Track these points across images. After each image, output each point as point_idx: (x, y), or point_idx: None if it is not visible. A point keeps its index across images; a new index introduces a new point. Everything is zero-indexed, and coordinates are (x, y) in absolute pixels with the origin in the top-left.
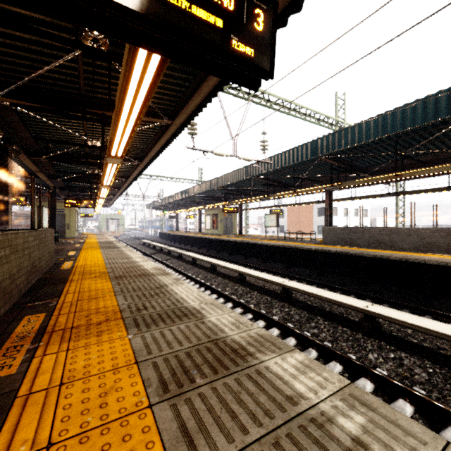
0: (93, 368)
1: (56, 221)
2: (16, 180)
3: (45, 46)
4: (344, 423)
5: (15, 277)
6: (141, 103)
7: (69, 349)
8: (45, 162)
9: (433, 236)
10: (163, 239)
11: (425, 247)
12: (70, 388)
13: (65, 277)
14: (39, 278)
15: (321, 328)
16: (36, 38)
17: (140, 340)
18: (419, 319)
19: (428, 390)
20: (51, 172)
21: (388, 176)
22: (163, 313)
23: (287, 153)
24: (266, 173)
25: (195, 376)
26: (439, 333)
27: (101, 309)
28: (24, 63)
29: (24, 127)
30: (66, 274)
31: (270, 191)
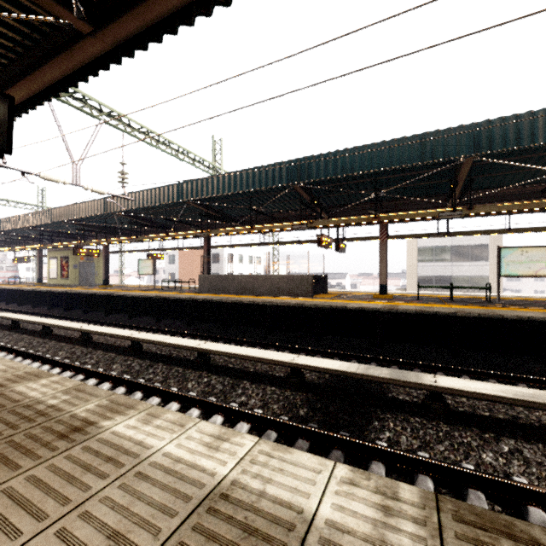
0: None
1: None
2: None
3: None
4: (51, 402)
5: None
6: None
7: None
8: None
9: (280, 282)
10: None
11: (275, 291)
12: None
13: None
14: None
15: (158, 372)
16: None
17: None
18: (232, 348)
19: (219, 397)
20: None
21: (246, 228)
22: None
23: (154, 191)
24: (130, 210)
25: None
26: (237, 355)
27: None
28: None
29: None
30: None
31: (146, 231)
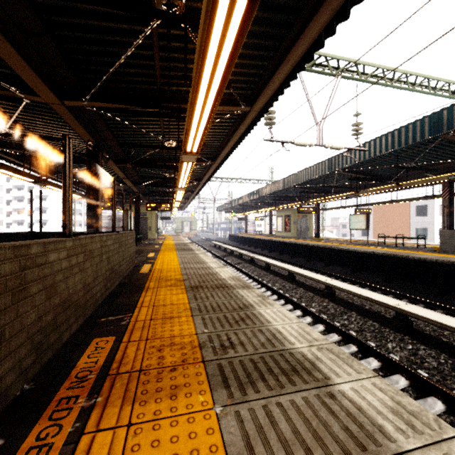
0: None
1: (139, 224)
2: (110, 188)
3: (122, 34)
4: None
5: (90, 286)
6: (224, 68)
7: (131, 422)
8: (130, 169)
9: None
10: (233, 242)
11: None
12: None
13: (142, 284)
14: (119, 283)
15: None
16: (113, 24)
17: (235, 425)
18: None
19: None
20: (136, 178)
21: None
22: (258, 359)
23: (390, 135)
24: (358, 163)
25: None
26: None
27: (177, 337)
28: (105, 61)
29: (111, 134)
30: (143, 279)
31: (357, 187)
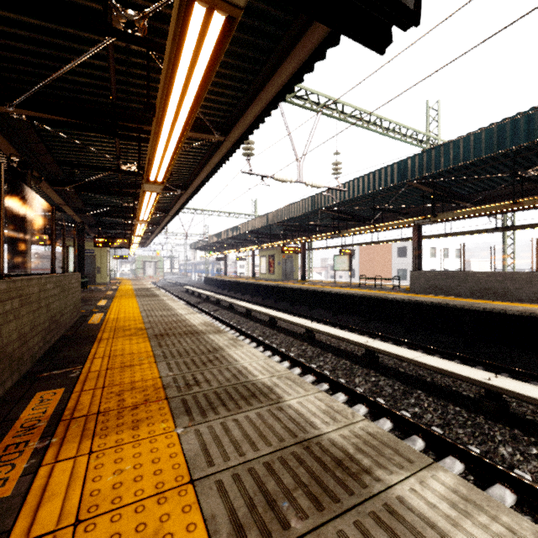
0: (126, 491)
1: (84, 264)
2: (39, 215)
3: (67, 38)
4: None
5: (27, 337)
6: (191, 104)
7: (92, 451)
8: (71, 193)
9: None
10: (209, 286)
11: None
12: (90, 532)
13: (92, 335)
14: (60, 336)
15: (425, 406)
16: (55, 26)
17: (194, 438)
18: None
19: None
20: (79, 205)
21: (503, 205)
22: (222, 391)
23: (366, 177)
24: (338, 203)
25: (288, 514)
26: None
27: (138, 382)
28: (42, 63)
29: (45, 148)
30: (94, 330)
31: (341, 226)
